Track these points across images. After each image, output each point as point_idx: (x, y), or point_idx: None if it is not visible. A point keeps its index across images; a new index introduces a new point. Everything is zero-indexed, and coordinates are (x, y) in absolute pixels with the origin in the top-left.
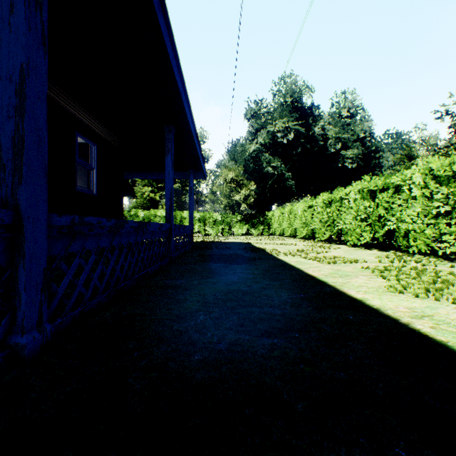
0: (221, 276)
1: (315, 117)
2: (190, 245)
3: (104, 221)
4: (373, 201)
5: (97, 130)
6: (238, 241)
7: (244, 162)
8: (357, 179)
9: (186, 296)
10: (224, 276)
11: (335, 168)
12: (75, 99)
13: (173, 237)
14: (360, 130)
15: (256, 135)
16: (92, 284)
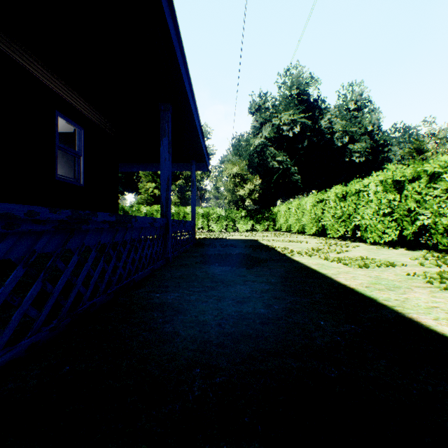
0: (228, 287)
1: (321, 110)
2: (192, 242)
3: (44, 211)
4: (398, 193)
5: (85, 111)
6: (243, 238)
7: (248, 156)
8: (364, 173)
9: (176, 327)
10: (231, 286)
11: (342, 162)
12: (50, 67)
13: (170, 234)
14: (368, 123)
15: (261, 129)
16: (15, 317)
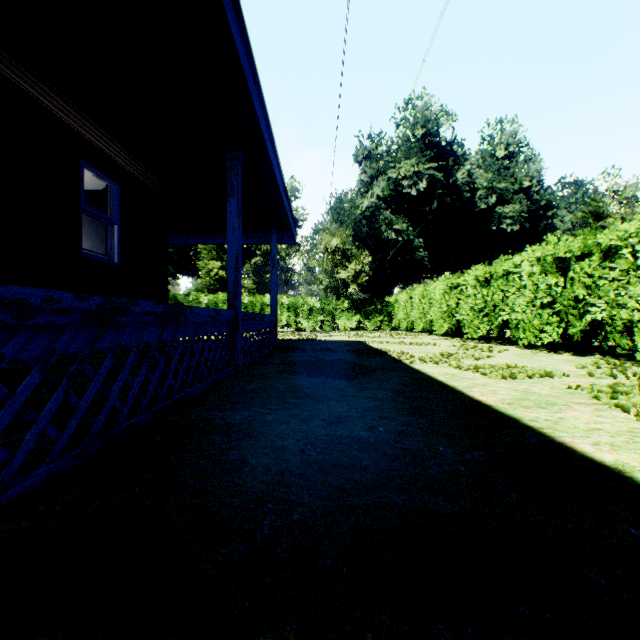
0: (319, 404)
1: (457, 157)
2: (272, 345)
3: (67, 298)
4: (562, 275)
5: (121, 160)
6: (345, 339)
7: (353, 223)
8: (518, 248)
9: (244, 454)
10: (323, 402)
11: (487, 232)
12: (73, 99)
13: (240, 333)
14: (524, 176)
15: (371, 184)
16: (30, 436)
